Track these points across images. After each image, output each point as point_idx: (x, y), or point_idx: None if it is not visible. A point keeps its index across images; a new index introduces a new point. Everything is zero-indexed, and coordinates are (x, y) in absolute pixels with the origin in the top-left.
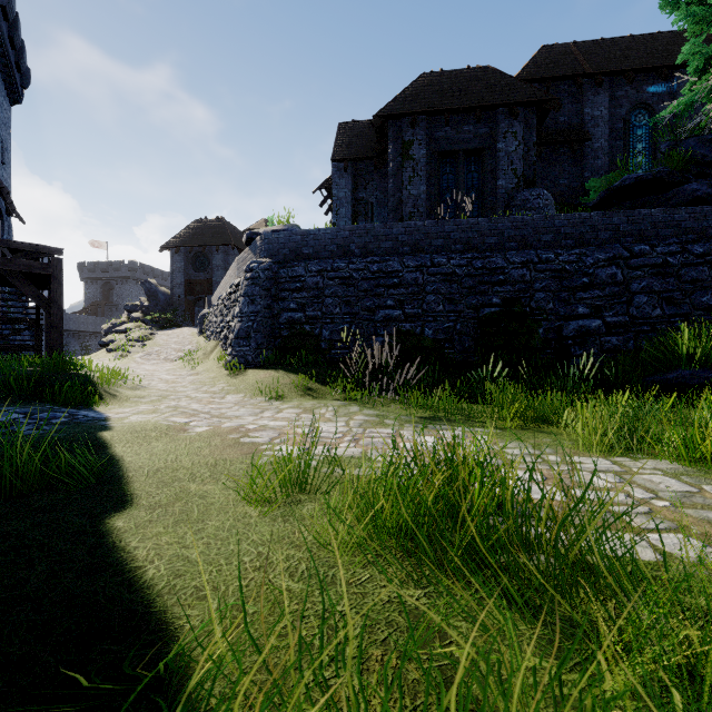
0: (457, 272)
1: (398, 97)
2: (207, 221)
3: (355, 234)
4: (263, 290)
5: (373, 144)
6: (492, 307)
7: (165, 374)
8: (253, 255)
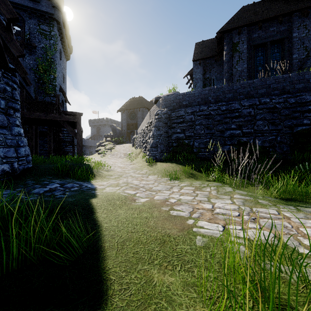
0: (277, 106)
1: (230, 21)
2: (135, 98)
3: (211, 91)
4: (163, 124)
5: (213, 49)
6: (303, 126)
7: (120, 164)
8: (157, 108)
